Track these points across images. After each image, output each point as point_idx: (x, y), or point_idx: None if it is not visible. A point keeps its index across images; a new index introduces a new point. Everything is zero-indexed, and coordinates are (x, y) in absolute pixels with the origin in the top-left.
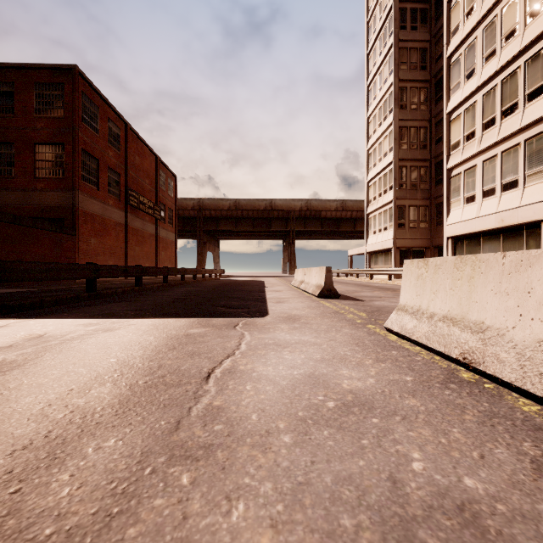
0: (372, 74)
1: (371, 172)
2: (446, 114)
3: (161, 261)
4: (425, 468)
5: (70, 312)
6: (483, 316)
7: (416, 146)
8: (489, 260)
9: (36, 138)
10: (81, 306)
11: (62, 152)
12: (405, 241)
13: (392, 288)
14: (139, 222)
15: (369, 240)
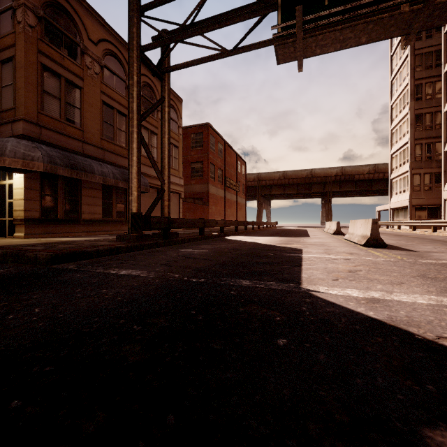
0: (394, 72)
1: (393, 147)
2: (444, 113)
3: (239, 217)
4: (328, 243)
5: (246, 236)
6: (354, 232)
7: (431, 127)
8: (356, 221)
9: (191, 160)
10: (244, 235)
11: (202, 165)
12: (420, 200)
13: (386, 233)
14: (229, 195)
15: (392, 199)
